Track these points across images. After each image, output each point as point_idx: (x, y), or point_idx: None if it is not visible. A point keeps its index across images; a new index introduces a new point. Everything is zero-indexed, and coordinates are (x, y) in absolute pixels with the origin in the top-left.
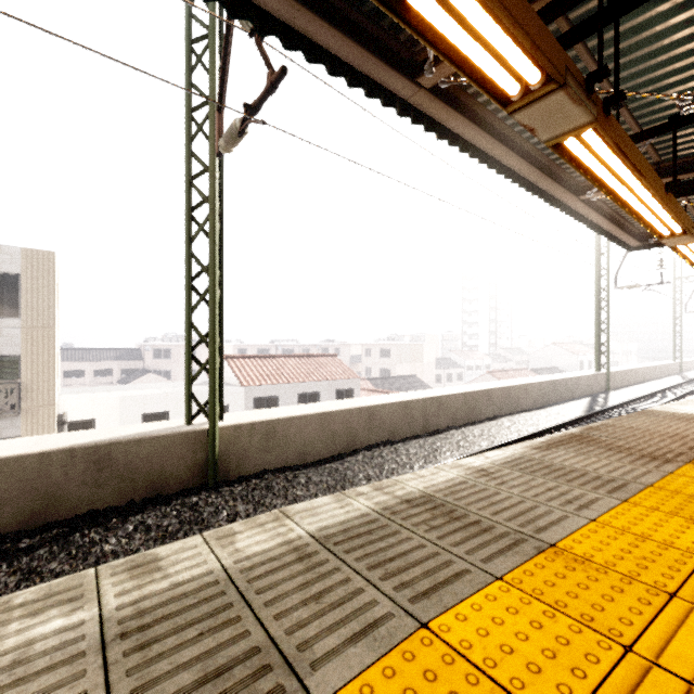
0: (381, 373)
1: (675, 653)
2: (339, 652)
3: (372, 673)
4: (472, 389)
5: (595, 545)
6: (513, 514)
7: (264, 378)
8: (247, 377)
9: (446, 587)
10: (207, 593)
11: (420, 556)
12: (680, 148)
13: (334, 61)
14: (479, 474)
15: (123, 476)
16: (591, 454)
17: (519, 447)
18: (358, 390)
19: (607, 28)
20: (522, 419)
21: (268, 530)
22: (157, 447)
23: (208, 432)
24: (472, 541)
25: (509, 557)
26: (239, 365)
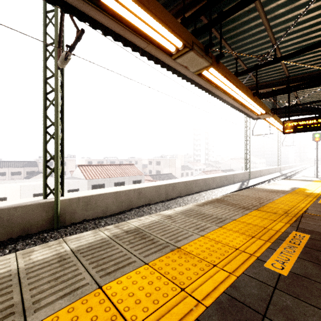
0: (156, 172)
1: (201, 290)
2: (53, 303)
3: (62, 311)
4: (188, 179)
5: (197, 247)
6: (170, 235)
7: (97, 175)
8: (89, 175)
9: (121, 269)
10: (2, 281)
11: (117, 256)
12: (265, 77)
13: (106, 28)
14: (167, 218)
15: (6, 225)
16: (219, 207)
17: (191, 205)
18: (143, 180)
19: (226, 25)
20: (210, 192)
21: (51, 249)
22: (26, 210)
23: (54, 202)
24: (145, 248)
25: (157, 254)
26: (85, 169)
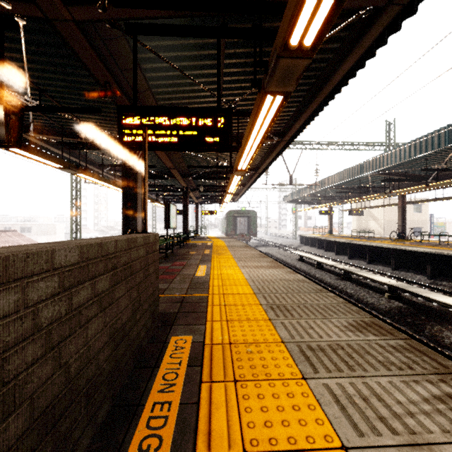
0: None
1: None
2: None
3: None
4: None
5: None
6: None
7: None
8: None
9: None
10: None
11: None
12: None
13: None
14: None
15: None
16: None
17: None
18: None
19: None
20: None
21: None
22: None
23: None
24: None
25: None
26: None
